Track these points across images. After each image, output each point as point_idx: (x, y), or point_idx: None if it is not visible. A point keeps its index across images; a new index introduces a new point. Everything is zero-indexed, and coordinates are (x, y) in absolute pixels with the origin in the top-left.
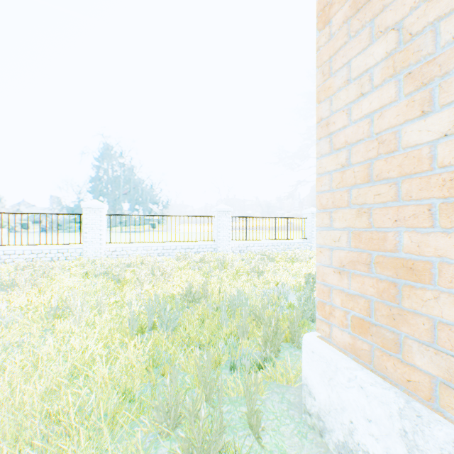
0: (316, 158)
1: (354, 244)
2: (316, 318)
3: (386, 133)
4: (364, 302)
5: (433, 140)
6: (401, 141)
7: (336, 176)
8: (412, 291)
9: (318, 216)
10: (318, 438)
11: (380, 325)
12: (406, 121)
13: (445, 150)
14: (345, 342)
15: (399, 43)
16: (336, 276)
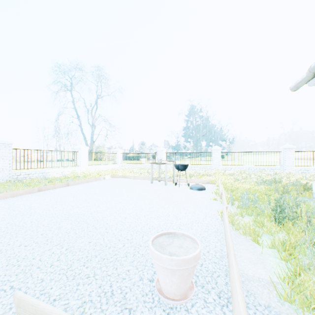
0: None
1: None
2: None
3: None
4: None
5: None
6: None
7: None
8: None
9: None
10: (314, 201)
11: None
12: None
13: None
14: None
15: None
16: None
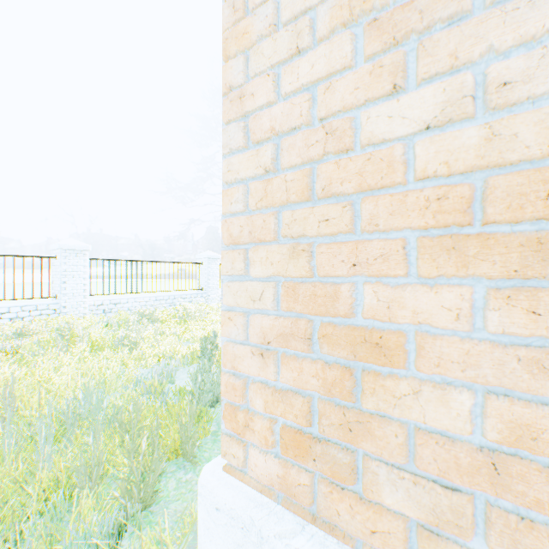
0: (223, 156)
1: (286, 305)
2: (223, 434)
3: (337, 119)
4: (304, 403)
5: (408, 136)
6: (363, 132)
7: (257, 188)
8: (379, 381)
9: (227, 257)
10: None
11: (327, 440)
12: (367, 101)
13: (430, 149)
14: (272, 475)
15: None
16: (257, 360)
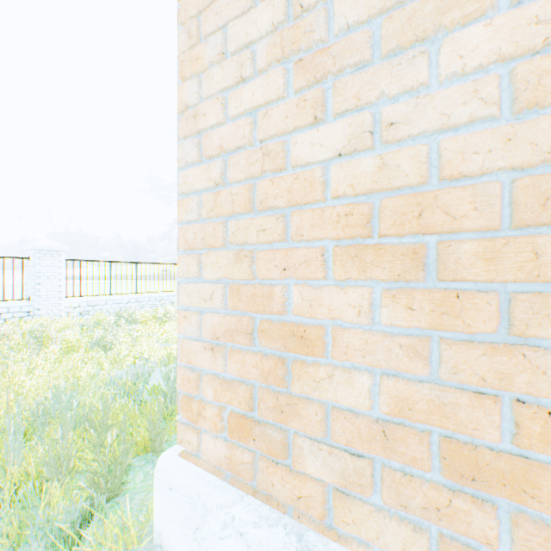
0: (180, 168)
1: (232, 304)
2: (180, 424)
3: (273, 142)
4: (246, 391)
5: (326, 160)
6: (292, 155)
7: (208, 199)
8: (304, 369)
9: (183, 261)
10: None
11: (266, 422)
12: (296, 129)
13: (341, 173)
14: (221, 456)
15: (289, 18)
16: (208, 354)
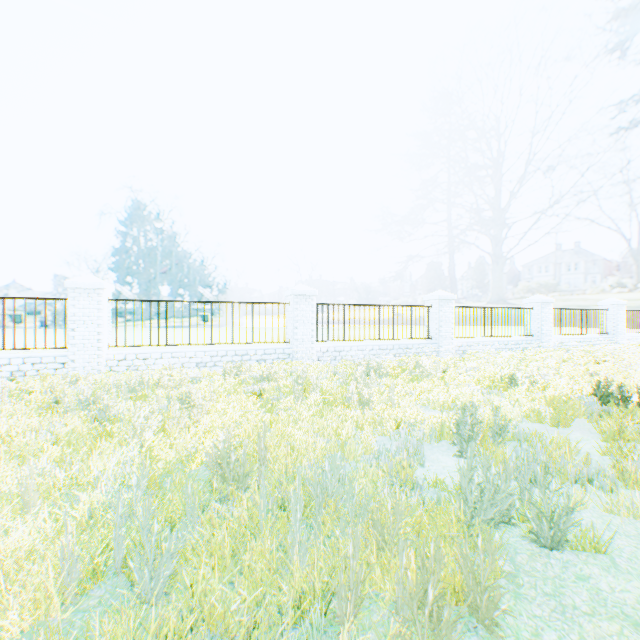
0: None
1: None
2: None
3: None
4: None
5: None
6: None
7: None
8: None
9: None
10: None
11: None
12: None
13: None
14: None
15: None
16: None
